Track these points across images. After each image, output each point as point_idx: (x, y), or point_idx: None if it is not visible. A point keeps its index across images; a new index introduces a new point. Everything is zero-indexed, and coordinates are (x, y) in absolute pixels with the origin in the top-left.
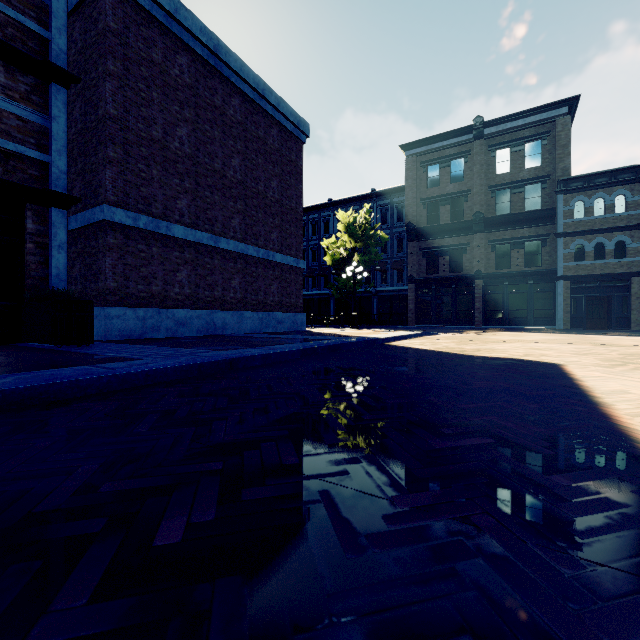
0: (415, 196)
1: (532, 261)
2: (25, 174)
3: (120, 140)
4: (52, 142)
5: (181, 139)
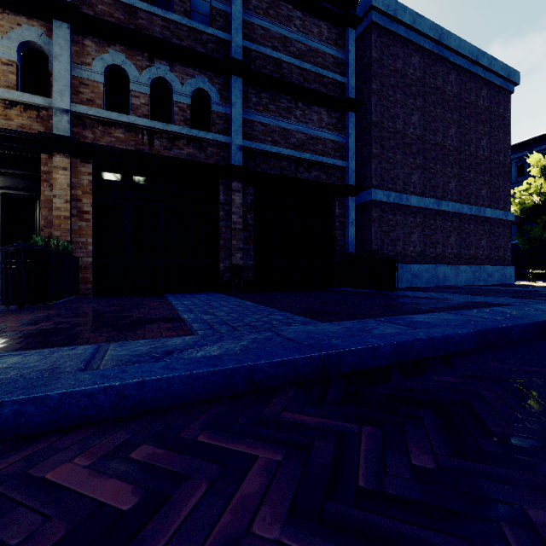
0: None
1: None
2: (335, 177)
3: (378, 139)
4: (348, 152)
5: (414, 125)
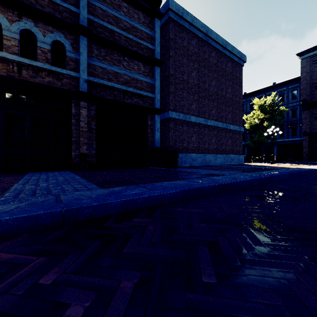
0: (308, 82)
1: None
2: (148, 103)
3: (173, 83)
4: (155, 89)
5: (193, 77)
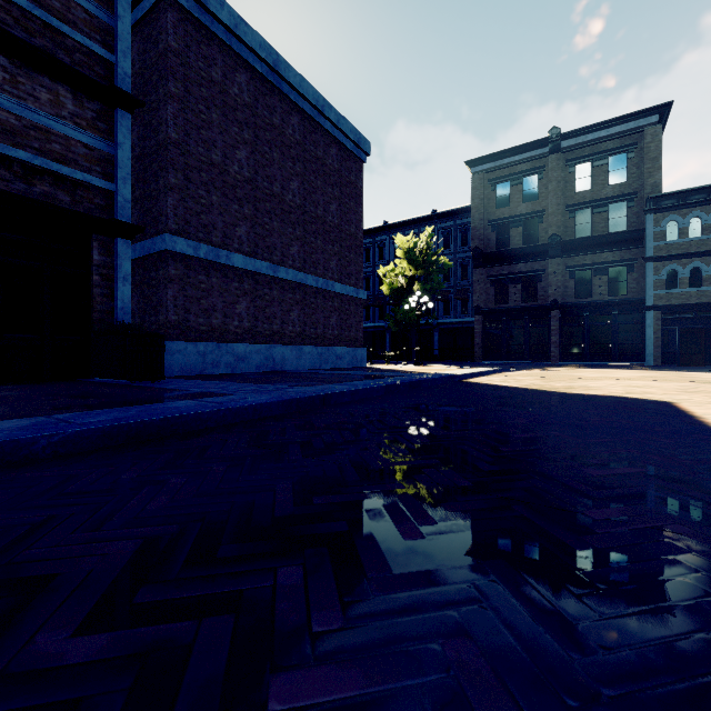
0: (482, 218)
1: (617, 289)
2: (91, 204)
3: (181, 165)
4: (117, 170)
5: (240, 162)
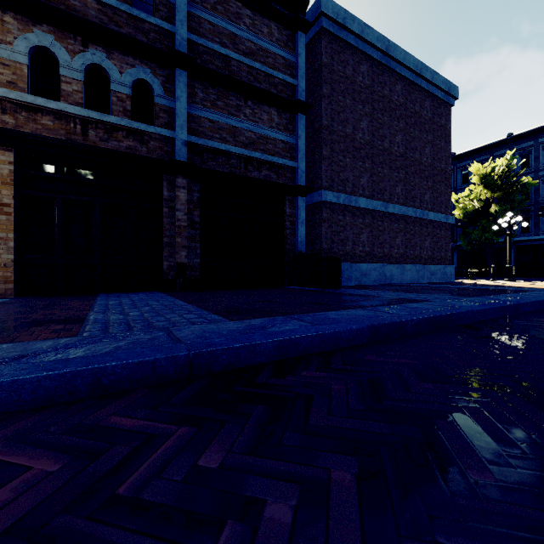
0: None
1: None
2: (285, 177)
3: (329, 142)
4: (298, 153)
5: (363, 130)
